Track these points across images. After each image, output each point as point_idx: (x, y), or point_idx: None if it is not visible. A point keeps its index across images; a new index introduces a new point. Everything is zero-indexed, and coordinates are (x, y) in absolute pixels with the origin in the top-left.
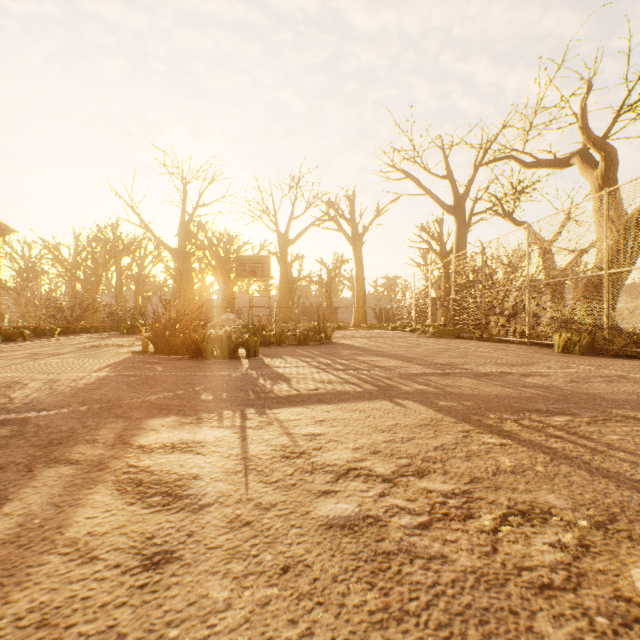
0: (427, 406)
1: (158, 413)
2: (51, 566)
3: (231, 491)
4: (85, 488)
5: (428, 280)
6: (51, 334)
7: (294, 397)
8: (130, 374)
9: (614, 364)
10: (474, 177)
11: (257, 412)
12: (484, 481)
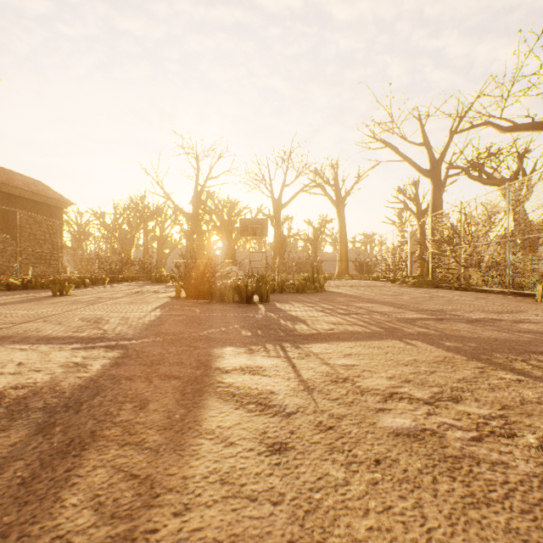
0: (435, 346)
1: (216, 344)
2: (206, 446)
3: (305, 404)
4: (196, 396)
5: (403, 236)
6: (103, 282)
7: (316, 335)
8: (178, 314)
9: None
10: (449, 143)
11: (292, 346)
12: (515, 408)
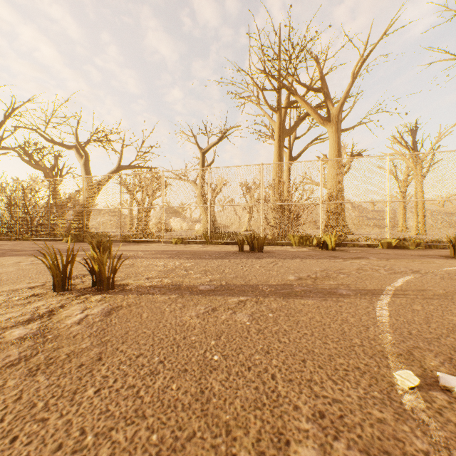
0: (24, 256)
1: None
2: None
3: None
4: None
5: None
6: None
7: None
8: None
9: (85, 244)
10: (4, 123)
11: None
12: None
